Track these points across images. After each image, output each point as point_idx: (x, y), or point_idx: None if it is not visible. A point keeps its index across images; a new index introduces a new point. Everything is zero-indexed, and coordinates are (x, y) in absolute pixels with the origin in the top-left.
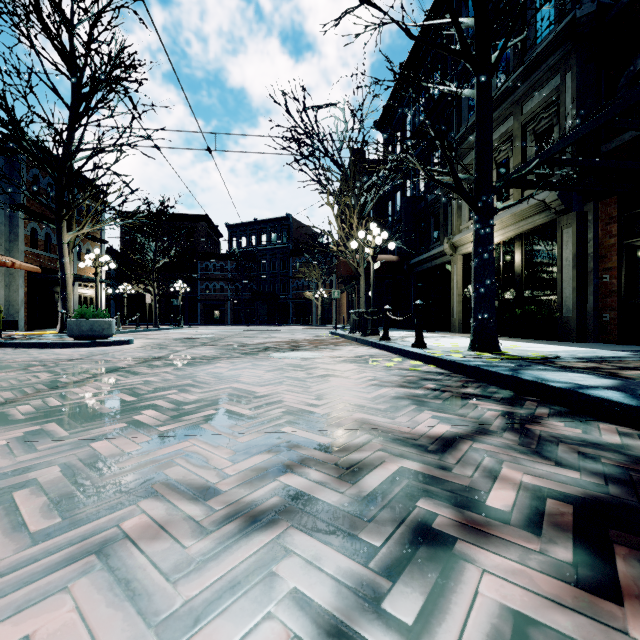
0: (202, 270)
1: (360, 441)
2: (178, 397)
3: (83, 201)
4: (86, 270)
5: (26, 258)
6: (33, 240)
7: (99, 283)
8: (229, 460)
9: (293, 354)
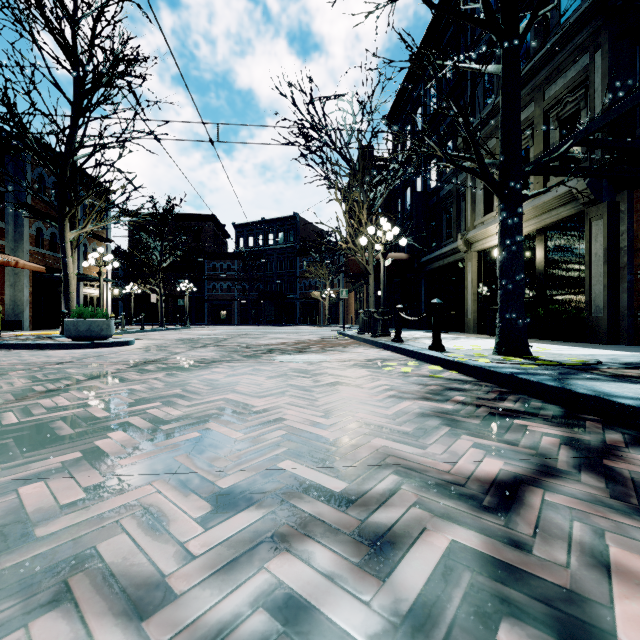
0: (209, 270)
1: (385, 487)
2: (159, 412)
3: (85, 198)
4: (92, 270)
5: (31, 258)
6: (38, 239)
7: (105, 283)
8: (200, 522)
9: (299, 357)
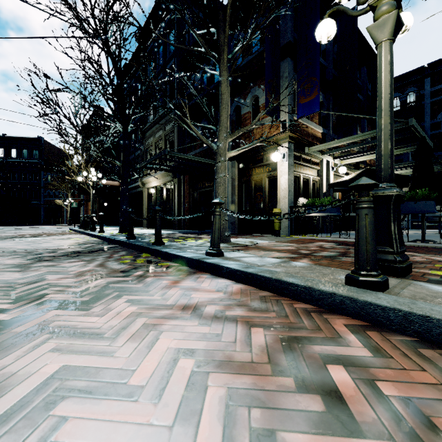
0: None
1: (39, 250)
2: None
3: None
4: None
5: None
6: None
7: None
8: None
9: (30, 238)
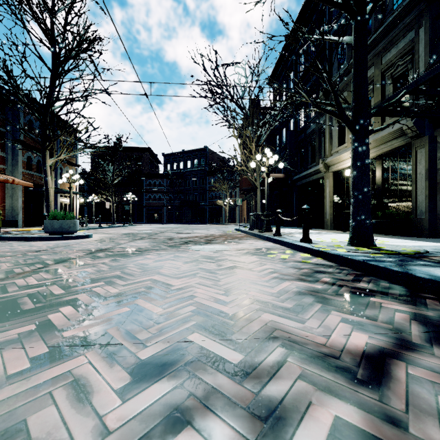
0: (146, 185)
1: (274, 359)
2: (101, 290)
3: (60, 136)
4: (66, 185)
5: (24, 177)
6: (29, 165)
7: (75, 194)
8: (119, 393)
9: (207, 247)
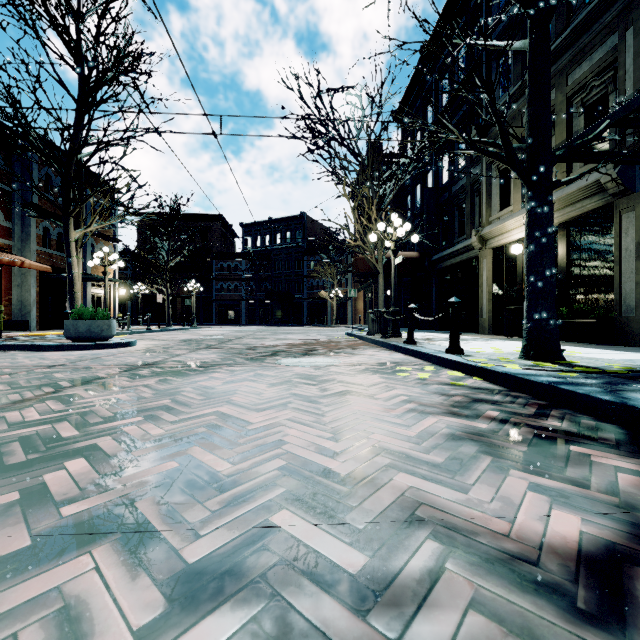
0: (217, 270)
1: (422, 564)
2: (137, 431)
3: (90, 197)
4: (99, 270)
5: (38, 258)
6: (45, 239)
7: (113, 283)
8: (140, 638)
9: (305, 360)
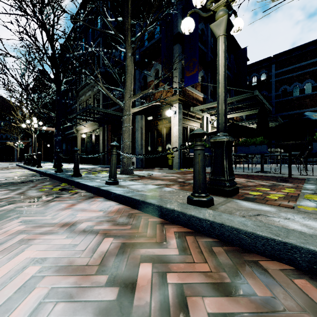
0: None
1: None
2: None
3: None
4: None
5: None
6: None
7: None
8: None
9: None
